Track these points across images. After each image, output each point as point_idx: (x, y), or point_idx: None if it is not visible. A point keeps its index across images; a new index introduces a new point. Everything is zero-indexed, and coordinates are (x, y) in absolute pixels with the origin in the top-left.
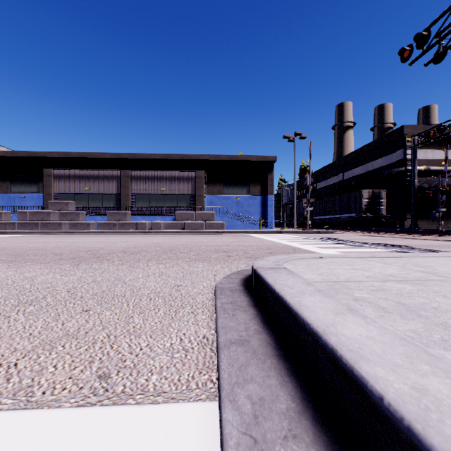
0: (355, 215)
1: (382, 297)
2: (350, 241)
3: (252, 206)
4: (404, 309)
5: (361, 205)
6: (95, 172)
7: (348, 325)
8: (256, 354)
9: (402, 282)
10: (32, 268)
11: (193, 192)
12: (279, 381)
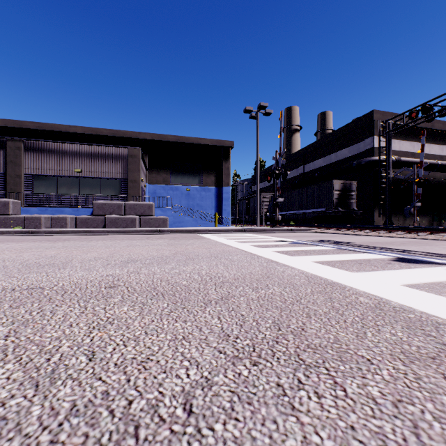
0: (325, 210)
1: None
2: (392, 249)
3: (205, 199)
4: None
5: (332, 198)
6: None
7: None
8: None
9: None
10: None
11: (124, 176)
12: None
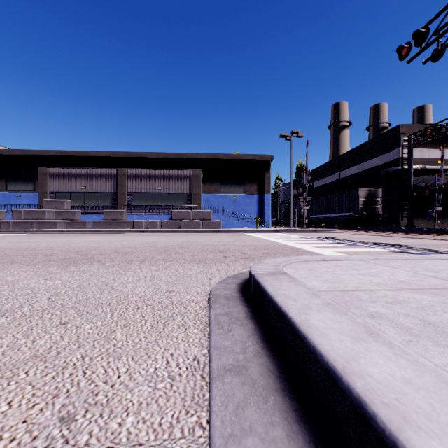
0: (352, 214)
1: (402, 312)
2: (348, 240)
3: (249, 204)
4: (432, 330)
5: (358, 204)
6: (91, 170)
7: (373, 358)
8: (256, 387)
9: (418, 292)
10: (17, 271)
11: (190, 191)
12: (286, 432)
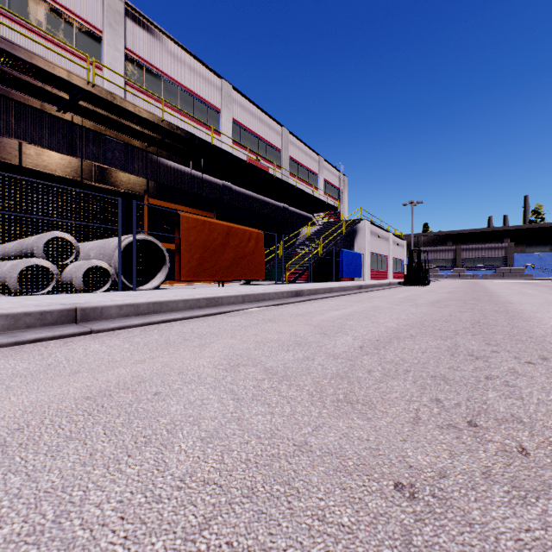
0: None
1: None
2: None
3: None
4: None
5: None
6: (439, 248)
7: None
8: None
9: None
10: None
11: (505, 256)
12: None
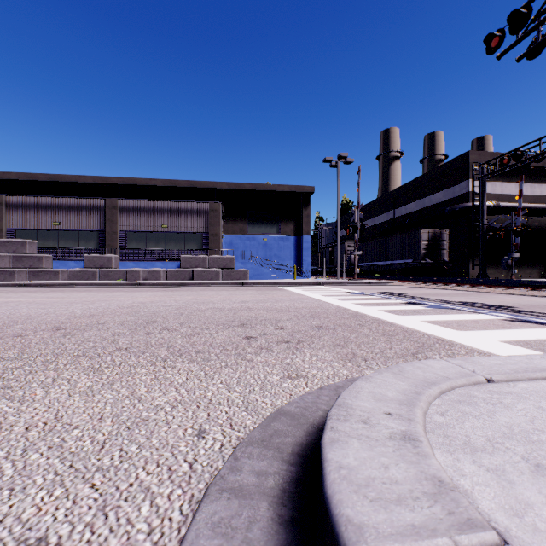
0: (412, 261)
1: None
2: (422, 298)
3: (284, 249)
4: None
5: (420, 249)
6: (68, 200)
7: None
8: None
9: None
10: None
11: (206, 230)
12: None
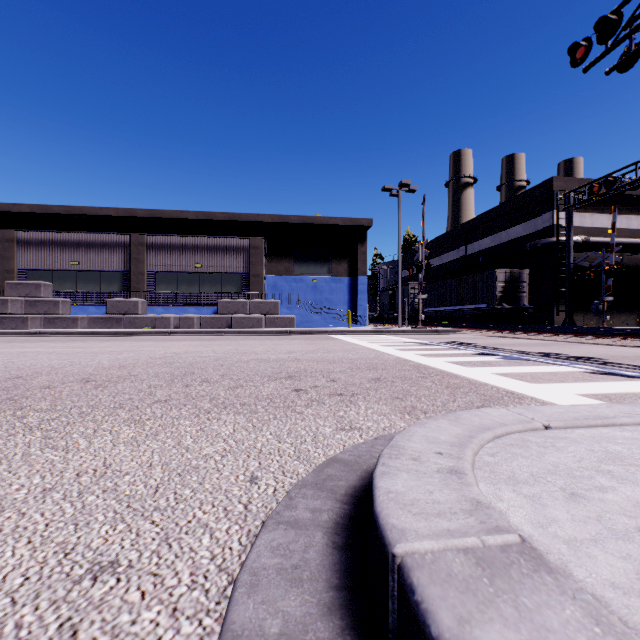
0: (486, 306)
1: None
2: (496, 348)
3: (336, 292)
4: None
5: (495, 291)
6: (88, 236)
7: None
8: None
9: None
10: None
11: (246, 270)
12: None
